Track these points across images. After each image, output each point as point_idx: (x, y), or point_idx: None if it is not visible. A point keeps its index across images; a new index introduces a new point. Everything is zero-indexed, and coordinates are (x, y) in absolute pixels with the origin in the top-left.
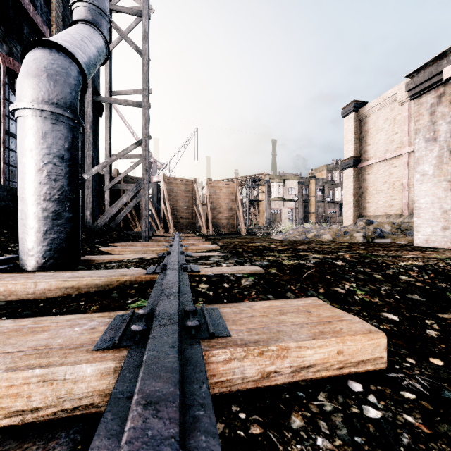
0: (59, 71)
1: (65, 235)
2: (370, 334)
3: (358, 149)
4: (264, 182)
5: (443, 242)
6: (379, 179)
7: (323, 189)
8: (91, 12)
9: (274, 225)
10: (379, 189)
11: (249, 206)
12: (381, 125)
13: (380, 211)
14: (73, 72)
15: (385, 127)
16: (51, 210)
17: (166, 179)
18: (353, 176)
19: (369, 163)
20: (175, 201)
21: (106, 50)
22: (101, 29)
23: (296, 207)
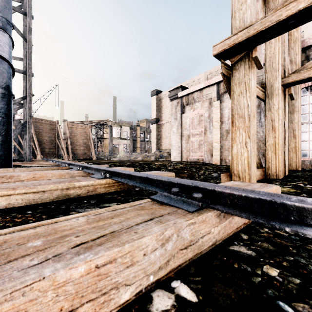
0: (4, 71)
1: (7, 152)
2: (131, 168)
3: (158, 115)
4: (108, 126)
5: (178, 159)
6: (166, 131)
7: (144, 133)
8: (1, 21)
9: (114, 155)
10: (166, 136)
11: (97, 142)
12: (167, 104)
13: (167, 147)
14: (10, 71)
15: (169, 106)
16: (1, 140)
17: (33, 119)
18: (156, 128)
19: (163, 122)
20: (41, 136)
21: (12, 45)
22: (8, 33)
23: (128, 143)
